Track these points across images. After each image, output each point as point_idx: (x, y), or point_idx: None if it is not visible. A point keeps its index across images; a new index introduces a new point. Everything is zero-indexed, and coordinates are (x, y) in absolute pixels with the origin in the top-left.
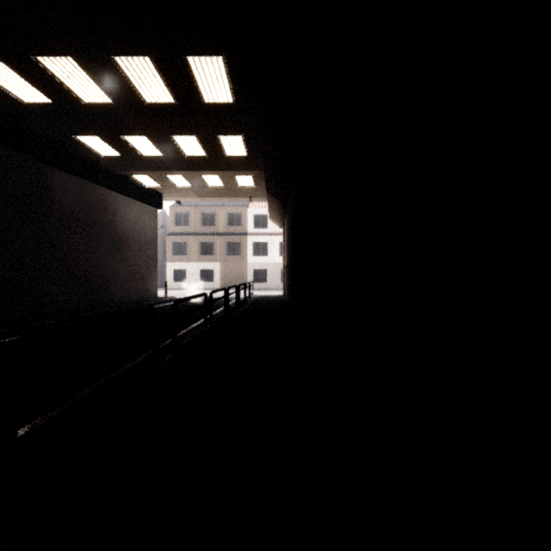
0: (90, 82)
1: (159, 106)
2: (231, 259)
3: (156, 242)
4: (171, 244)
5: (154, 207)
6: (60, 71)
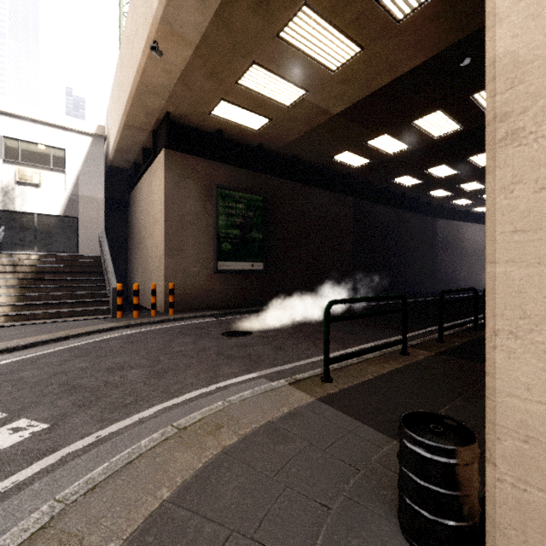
0: (478, 185)
1: None
2: None
3: (484, 249)
4: None
5: (483, 224)
6: (466, 186)
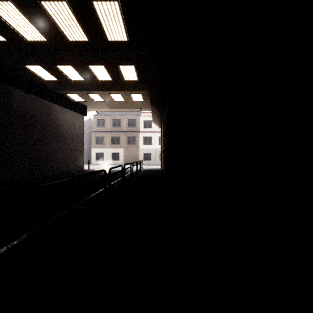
0: (28, 23)
1: (78, 43)
2: (130, 147)
3: (83, 136)
4: (94, 138)
5: (81, 114)
6: (6, 14)
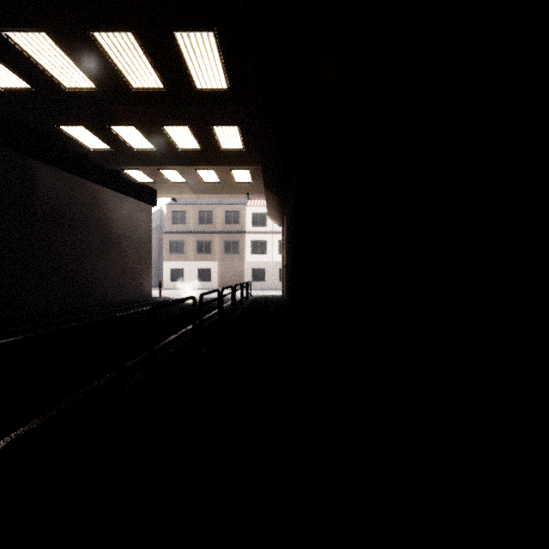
0: (70, 63)
1: (147, 92)
2: (229, 258)
3: (150, 240)
4: (168, 243)
5: (148, 203)
6: (35, 50)
